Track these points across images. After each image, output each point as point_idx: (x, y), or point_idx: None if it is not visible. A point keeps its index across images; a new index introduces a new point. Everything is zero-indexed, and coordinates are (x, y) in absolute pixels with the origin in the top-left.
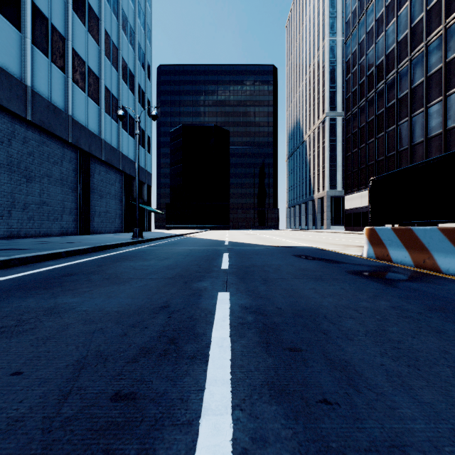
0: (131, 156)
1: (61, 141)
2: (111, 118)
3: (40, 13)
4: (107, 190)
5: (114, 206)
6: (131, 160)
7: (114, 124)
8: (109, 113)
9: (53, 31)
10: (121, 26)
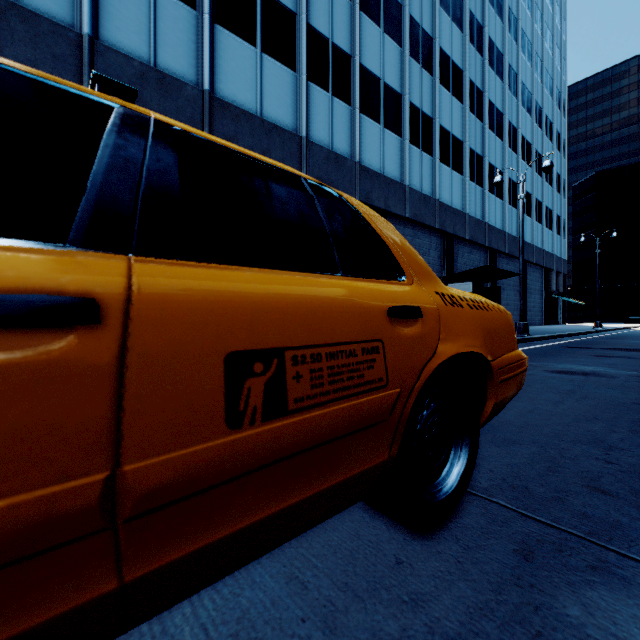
0: (550, 249)
1: (513, 258)
2: (537, 222)
3: (508, 179)
4: (533, 288)
5: (538, 301)
6: (550, 254)
7: (539, 226)
8: (536, 219)
9: (512, 185)
10: (544, 132)
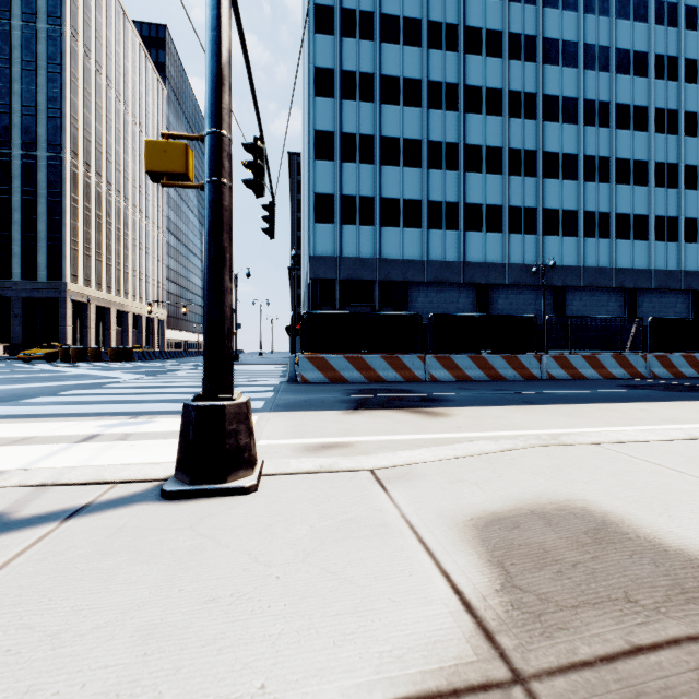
0: None
1: (674, 291)
2: None
3: (659, 218)
4: None
5: None
6: None
7: None
8: None
9: (668, 221)
10: None
